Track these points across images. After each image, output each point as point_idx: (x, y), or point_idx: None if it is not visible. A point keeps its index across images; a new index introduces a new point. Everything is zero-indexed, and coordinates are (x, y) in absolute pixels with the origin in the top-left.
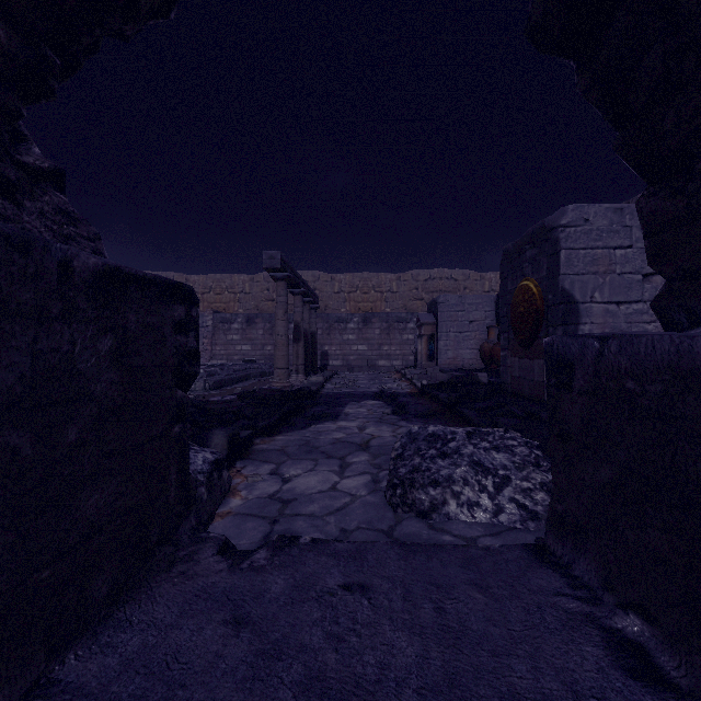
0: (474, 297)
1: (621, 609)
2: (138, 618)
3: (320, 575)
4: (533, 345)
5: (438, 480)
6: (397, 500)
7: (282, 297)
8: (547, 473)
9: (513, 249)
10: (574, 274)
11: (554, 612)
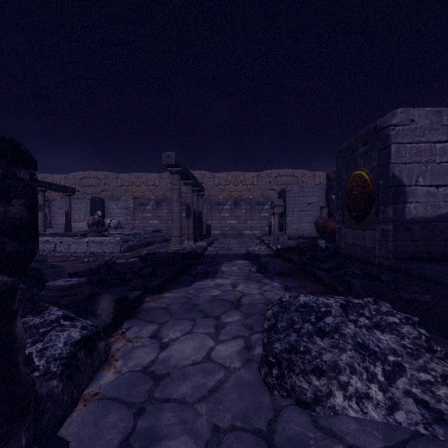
0: (311, 187)
1: None
2: None
3: None
4: (365, 219)
5: (322, 367)
6: (273, 380)
7: (176, 185)
8: (446, 362)
9: (347, 147)
10: (402, 163)
11: None
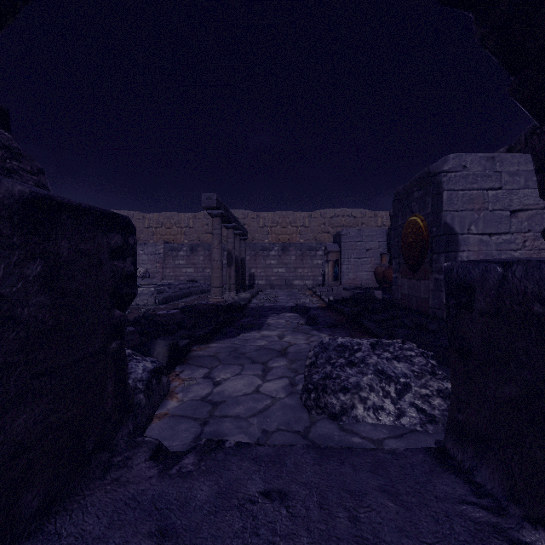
0: (370, 230)
1: (529, 523)
2: (67, 530)
3: (242, 481)
4: (420, 269)
5: (347, 387)
6: (311, 403)
7: (217, 230)
8: (442, 381)
9: (403, 191)
10: (454, 210)
11: (462, 522)
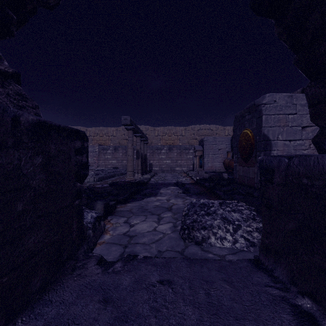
0: (221, 138)
1: (300, 295)
2: (55, 299)
3: (147, 275)
4: (249, 160)
5: (206, 226)
6: (185, 236)
7: (130, 138)
8: (259, 223)
9: (239, 115)
10: (269, 126)
11: (266, 295)
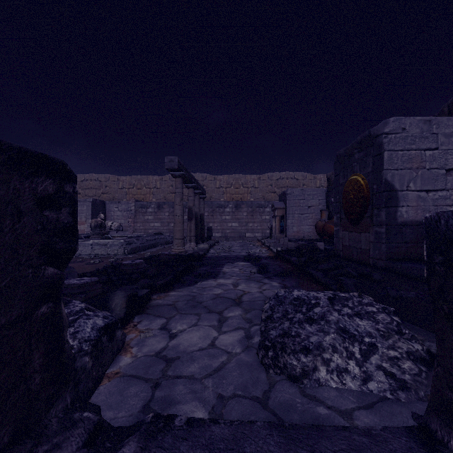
0: (311, 190)
1: None
2: None
3: None
4: (361, 222)
5: (309, 347)
6: (268, 361)
7: (179, 189)
8: (411, 342)
9: (344, 153)
10: (394, 169)
11: None
